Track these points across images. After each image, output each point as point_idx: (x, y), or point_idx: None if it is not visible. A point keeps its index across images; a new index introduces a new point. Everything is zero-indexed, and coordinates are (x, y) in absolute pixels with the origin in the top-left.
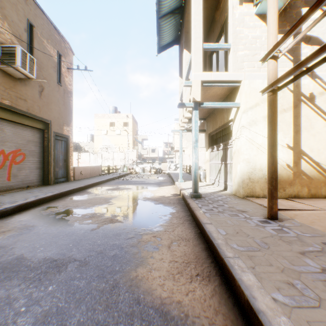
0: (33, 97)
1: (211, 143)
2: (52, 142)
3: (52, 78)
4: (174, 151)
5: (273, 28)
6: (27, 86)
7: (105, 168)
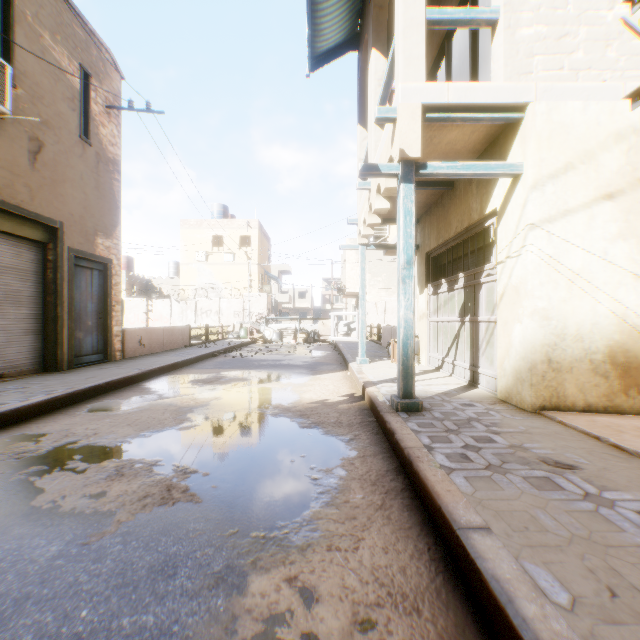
0: (12, 162)
1: (432, 274)
2: (66, 273)
3: (66, 125)
4: (344, 296)
5: None
6: None
7: (202, 331)
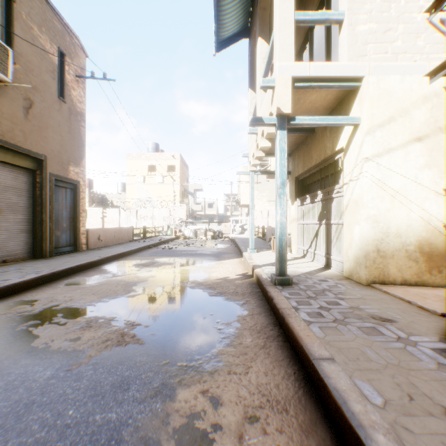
0: (12, 115)
1: (299, 191)
2: (49, 191)
3: (49, 89)
4: (240, 206)
5: None
6: (0, 96)
7: (141, 230)
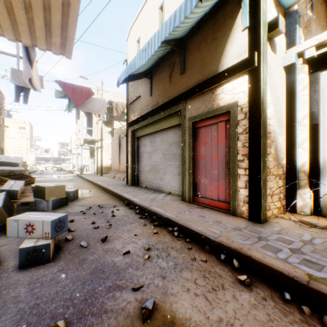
0: None
1: (91, 155)
2: (0, 152)
3: None
4: (72, 154)
5: (97, 136)
6: None
7: None
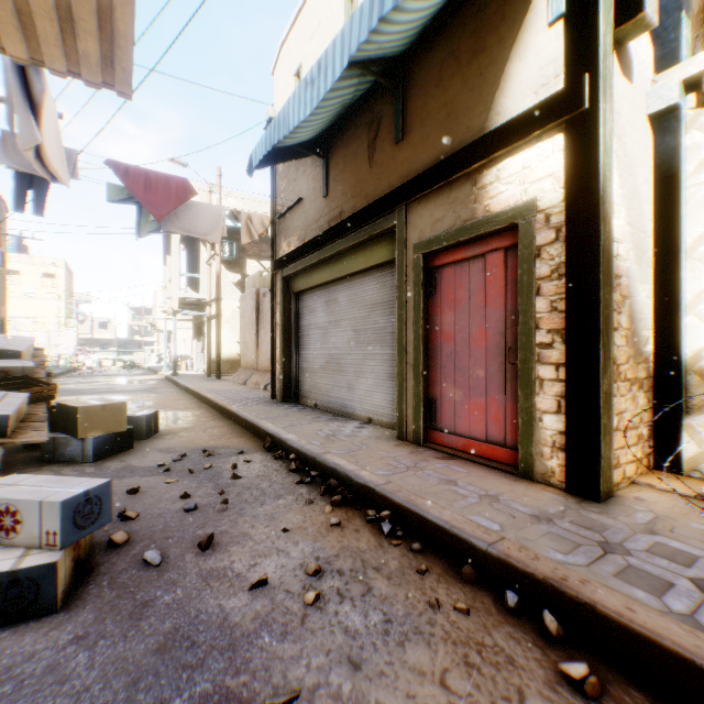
0: None
1: (197, 334)
2: None
3: None
4: (157, 331)
5: (209, 292)
6: None
7: None
